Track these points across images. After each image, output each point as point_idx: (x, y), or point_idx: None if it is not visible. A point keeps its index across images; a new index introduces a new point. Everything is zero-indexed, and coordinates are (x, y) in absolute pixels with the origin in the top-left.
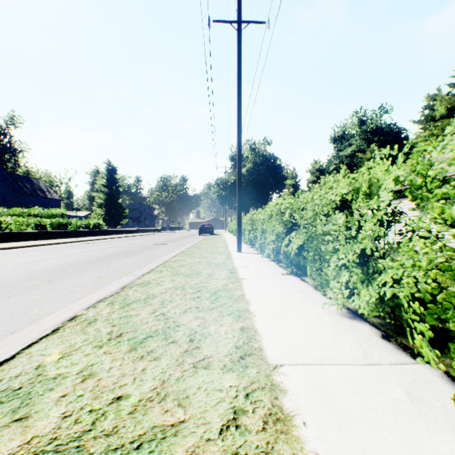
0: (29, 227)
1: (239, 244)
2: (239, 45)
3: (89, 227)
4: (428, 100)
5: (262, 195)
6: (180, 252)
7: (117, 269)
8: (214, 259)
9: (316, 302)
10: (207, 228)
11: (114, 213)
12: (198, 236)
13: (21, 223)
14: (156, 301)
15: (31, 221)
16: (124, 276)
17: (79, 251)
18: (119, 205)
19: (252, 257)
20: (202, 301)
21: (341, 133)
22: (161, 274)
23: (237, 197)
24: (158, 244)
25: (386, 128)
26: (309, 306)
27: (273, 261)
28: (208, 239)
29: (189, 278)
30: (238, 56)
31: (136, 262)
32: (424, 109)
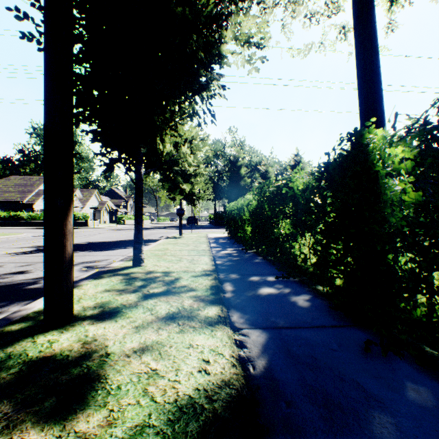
0: None
1: None
2: None
3: None
4: None
5: None
6: None
7: None
8: None
9: None
10: None
11: None
12: None
13: None
14: None
15: None
16: None
17: None
18: None
19: None
20: None
21: None
22: None
23: None
24: None
25: None
26: None
27: None
28: None
29: None
30: None
31: None
32: None
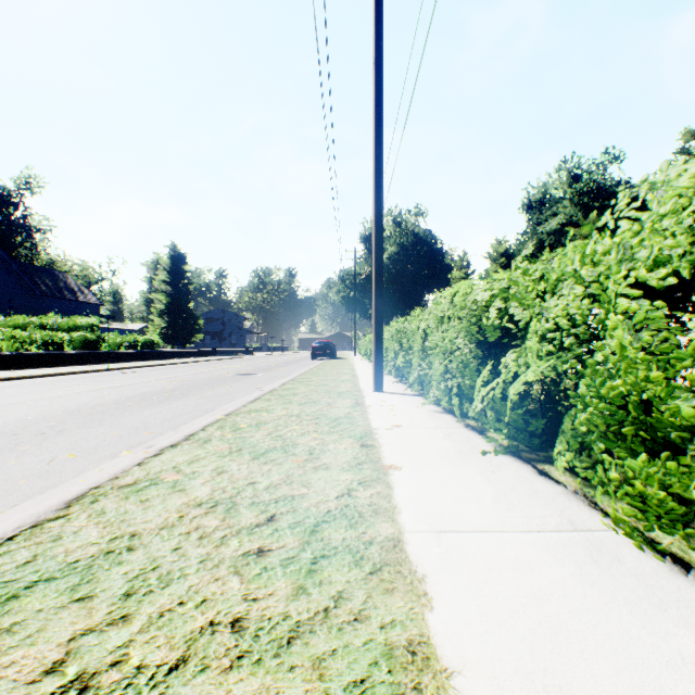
0: (34, 347)
1: (379, 376)
2: (378, 3)
3: (137, 347)
4: (687, 138)
5: (413, 297)
6: (270, 390)
7: (128, 429)
8: (329, 407)
9: (653, 592)
10: (325, 348)
11: (182, 325)
12: (310, 361)
13: (18, 340)
14: (119, 574)
15: (36, 336)
16: (127, 450)
17: (94, 387)
18: (190, 312)
19: (405, 403)
20: (268, 576)
21: (539, 196)
22: (202, 450)
23: (374, 288)
24: (240, 374)
25: (613, 187)
26: (646, 619)
27: (448, 412)
28: (325, 366)
29: (261, 463)
30: (376, 25)
31: (177, 413)
32: (679, 154)
